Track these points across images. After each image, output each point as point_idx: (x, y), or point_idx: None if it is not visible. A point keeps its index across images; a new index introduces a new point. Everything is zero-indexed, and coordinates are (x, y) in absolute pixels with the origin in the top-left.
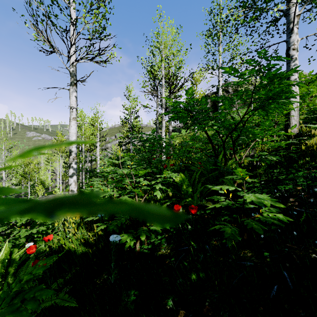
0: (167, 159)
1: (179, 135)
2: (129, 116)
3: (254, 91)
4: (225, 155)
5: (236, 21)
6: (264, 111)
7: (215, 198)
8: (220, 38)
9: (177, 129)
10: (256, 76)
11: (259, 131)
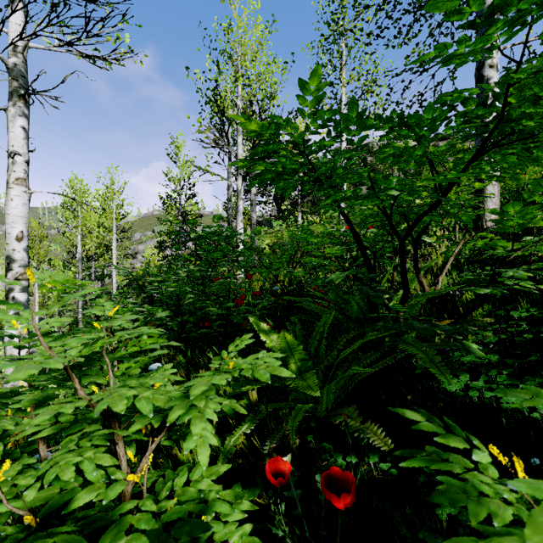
0: (245, 282)
1: (268, 231)
2: (177, 194)
3: (536, 68)
4: (405, 276)
5: (380, 10)
6: (525, 151)
7: (466, 504)
8: (343, 58)
9: (266, 220)
10: (529, 29)
11: (522, 208)
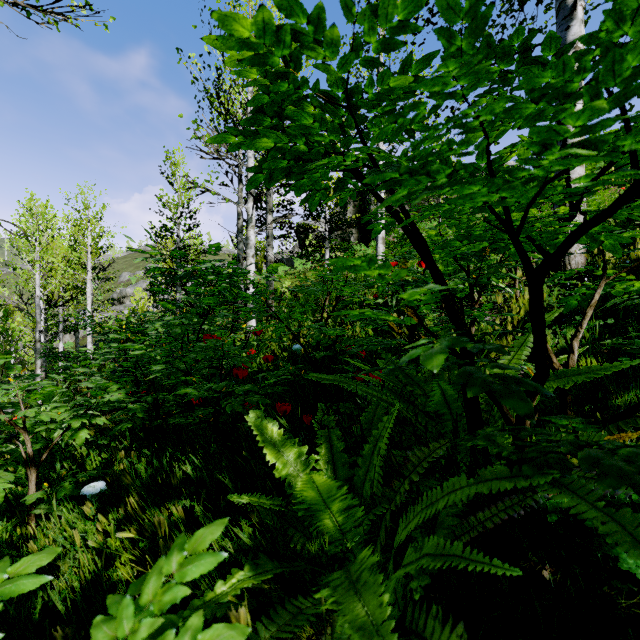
0: (248, 343)
1: (289, 272)
2: (174, 224)
3: None
4: (543, 346)
5: None
6: None
7: None
8: (381, 60)
9: (286, 259)
10: None
11: None
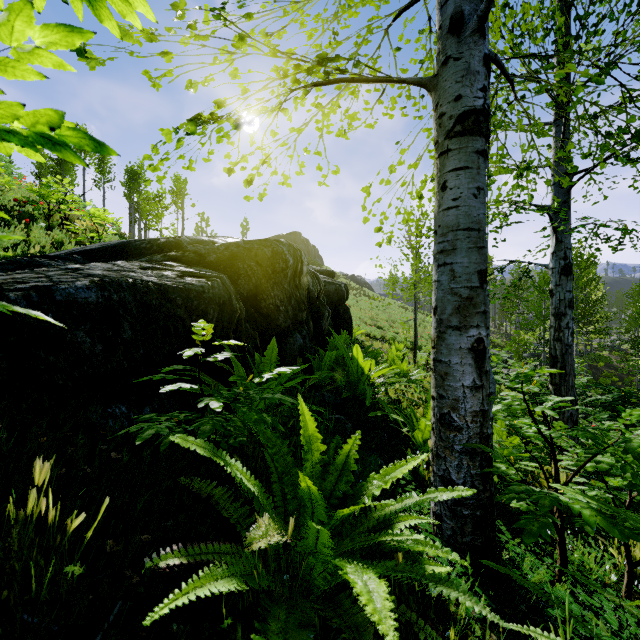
0: None
1: None
2: None
3: None
4: None
5: None
6: None
7: None
8: None
9: None
10: None
11: None
